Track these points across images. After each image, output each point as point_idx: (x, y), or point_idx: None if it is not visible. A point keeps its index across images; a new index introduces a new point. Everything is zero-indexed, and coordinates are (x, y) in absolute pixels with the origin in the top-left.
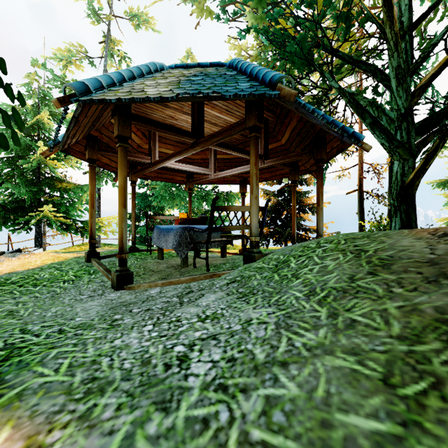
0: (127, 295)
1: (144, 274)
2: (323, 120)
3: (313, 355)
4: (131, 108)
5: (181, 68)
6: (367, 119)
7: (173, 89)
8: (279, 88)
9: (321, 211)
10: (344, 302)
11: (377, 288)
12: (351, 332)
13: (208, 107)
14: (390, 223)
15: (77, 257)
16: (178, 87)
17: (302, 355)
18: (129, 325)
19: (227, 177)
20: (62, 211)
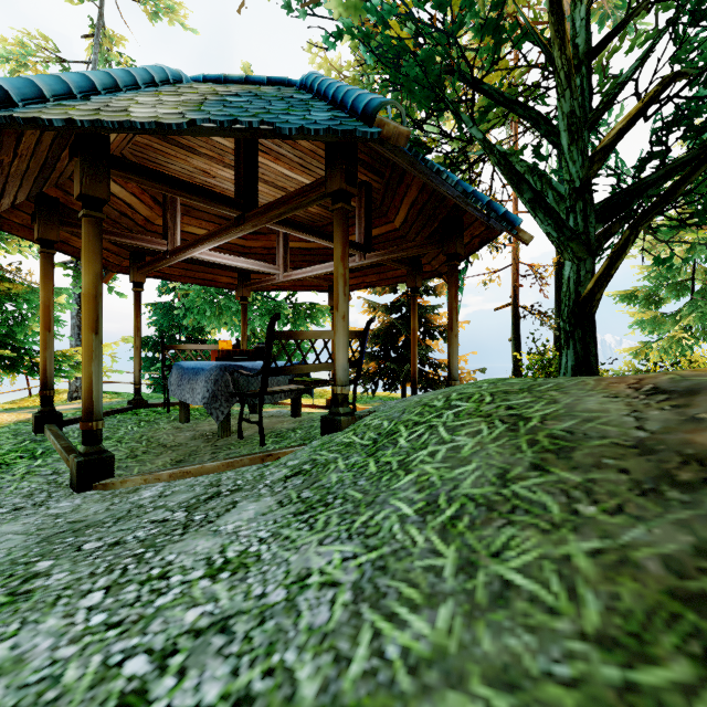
0: (95, 502)
1: (145, 454)
2: (456, 188)
3: (422, 691)
4: (127, 151)
5: (215, 82)
6: (526, 193)
7: (185, 111)
8: (380, 123)
9: (456, 338)
10: (488, 532)
11: (550, 503)
12: (501, 616)
13: (269, 158)
14: (559, 358)
15: (22, 421)
16: (196, 110)
17: (397, 688)
18: (52, 595)
19: (307, 279)
20: (4, 334)
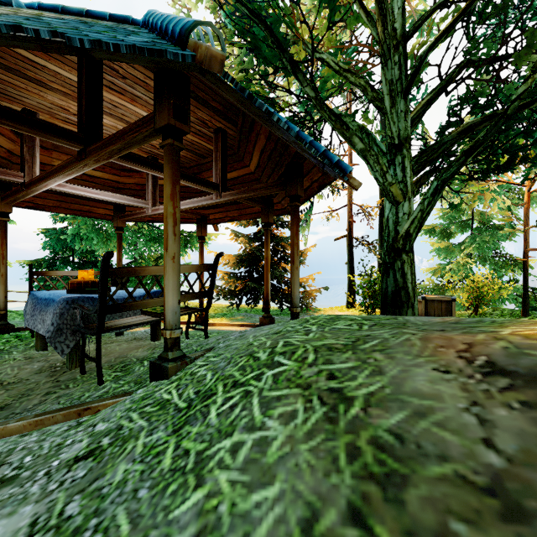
0: None
1: None
2: (290, 132)
3: None
4: None
5: (52, 11)
6: (356, 146)
7: None
8: (195, 46)
9: (297, 270)
10: None
11: None
12: None
13: (126, 99)
14: (382, 284)
15: None
16: None
17: None
18: None
19: None
20: None
